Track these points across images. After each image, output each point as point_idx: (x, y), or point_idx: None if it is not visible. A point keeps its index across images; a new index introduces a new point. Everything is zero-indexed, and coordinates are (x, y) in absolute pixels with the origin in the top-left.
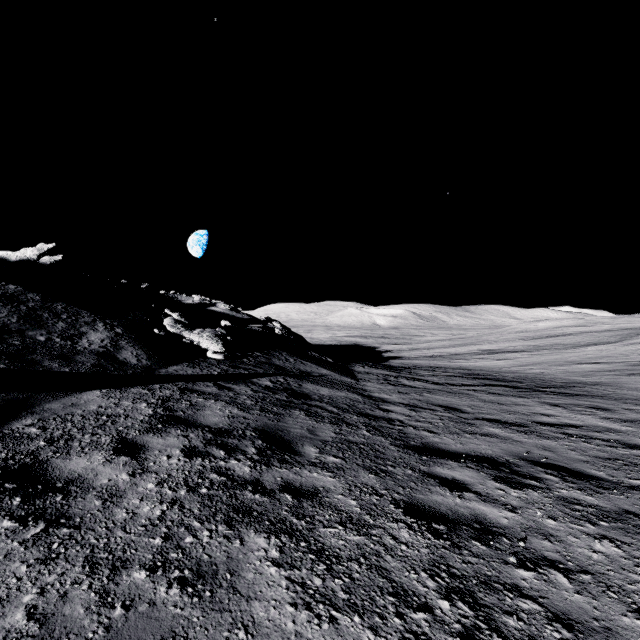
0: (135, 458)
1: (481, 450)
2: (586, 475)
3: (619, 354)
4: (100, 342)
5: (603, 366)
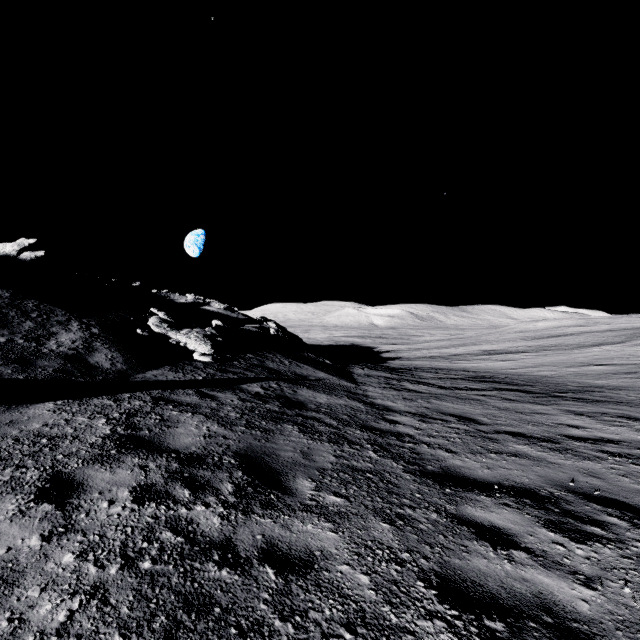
0: (62, 506)
1: (515, 477)
2: None
3: (629, 355)
4: (71, 343)
5: (616, 368)
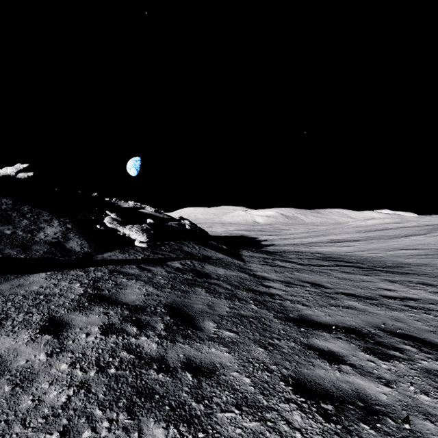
0: (57, 336)
1: (346, 321)
2: (437, 345)
3: (429, 243)
4: (53, 235)
5: (420, 251)
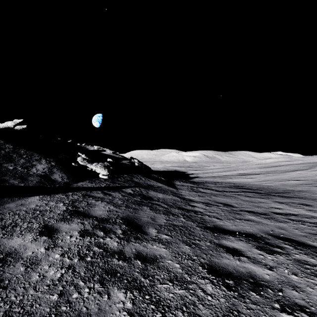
0: (51, 237)
1: (246, 229)
2: (307, 245)
3: (309, 175)
4: (42, 170)
5: (302, 182)
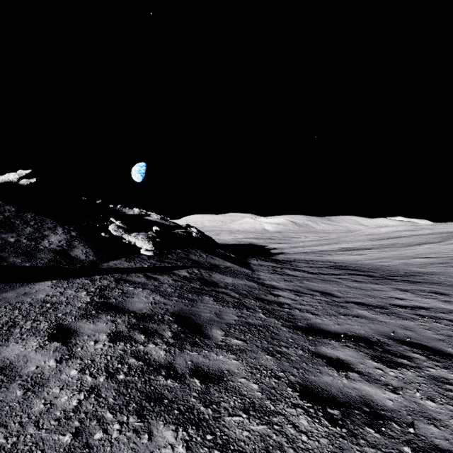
0: (66, 343)
1: (355, 330)
2: (446, 353)
3: (443, 251)
4: (58, 242)
5: (433, 260)
